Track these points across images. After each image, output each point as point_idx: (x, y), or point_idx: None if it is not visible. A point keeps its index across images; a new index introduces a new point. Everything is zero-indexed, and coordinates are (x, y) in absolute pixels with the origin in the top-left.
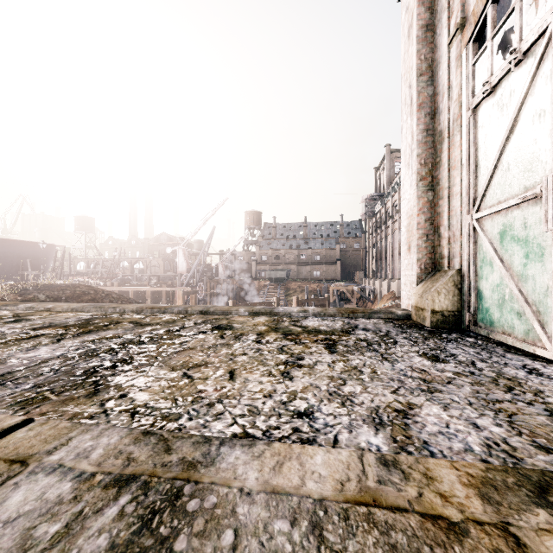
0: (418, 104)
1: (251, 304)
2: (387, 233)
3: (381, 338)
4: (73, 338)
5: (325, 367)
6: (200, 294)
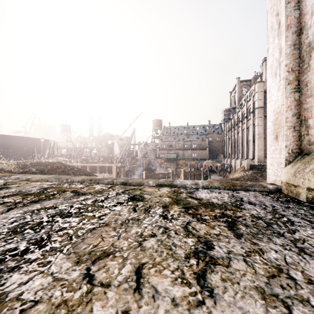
0: (286, 25)
1: (156, 174)
2: (238, 131)
3: (273, 215)
4: (21, 207)
5: (243, 266)
6: (126, 167)
